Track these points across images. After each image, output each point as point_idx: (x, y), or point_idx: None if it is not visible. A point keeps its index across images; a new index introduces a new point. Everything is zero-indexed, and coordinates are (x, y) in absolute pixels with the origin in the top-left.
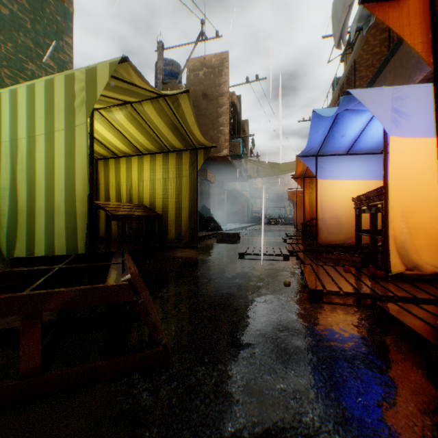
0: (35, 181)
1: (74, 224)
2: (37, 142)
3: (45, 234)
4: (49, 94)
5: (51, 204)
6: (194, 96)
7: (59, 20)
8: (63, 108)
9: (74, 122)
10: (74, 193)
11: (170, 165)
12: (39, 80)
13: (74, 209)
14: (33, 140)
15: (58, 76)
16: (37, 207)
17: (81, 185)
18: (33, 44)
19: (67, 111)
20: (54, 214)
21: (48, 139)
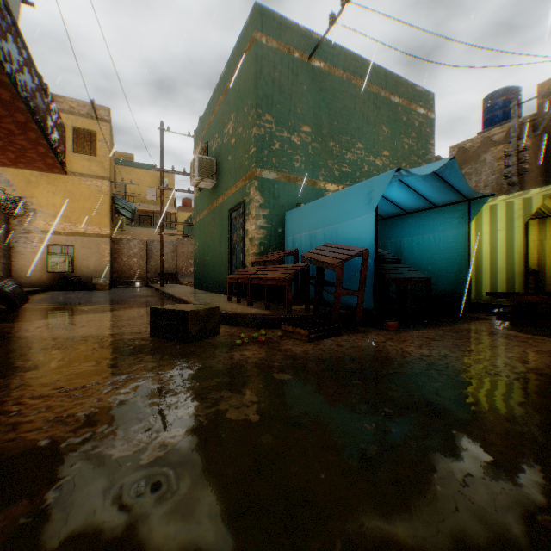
0: (480, 256)
1: (510, 277)
2: (482, 236)
3: (488, 282)
4: (491, 212)
5: (493, 267)
6: (548, 125)
7: (427, 131)
8: (503, 219)
9: (511, 226)
10: (511, 261)
11: (546, 228)
12: (483, 205)
13: (511, 269)
14: (479, 235)
15: (498, 203)
16: (482, 269)
17: (516, 257)
18: (416, 158)
19: (506, 220)
20: (495, 272)
21: (491, 235)
